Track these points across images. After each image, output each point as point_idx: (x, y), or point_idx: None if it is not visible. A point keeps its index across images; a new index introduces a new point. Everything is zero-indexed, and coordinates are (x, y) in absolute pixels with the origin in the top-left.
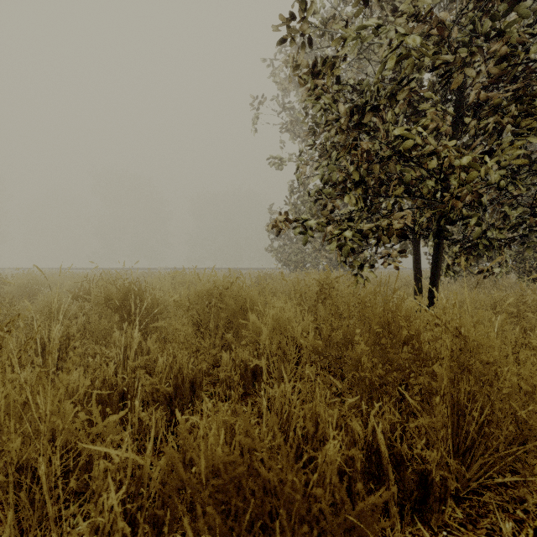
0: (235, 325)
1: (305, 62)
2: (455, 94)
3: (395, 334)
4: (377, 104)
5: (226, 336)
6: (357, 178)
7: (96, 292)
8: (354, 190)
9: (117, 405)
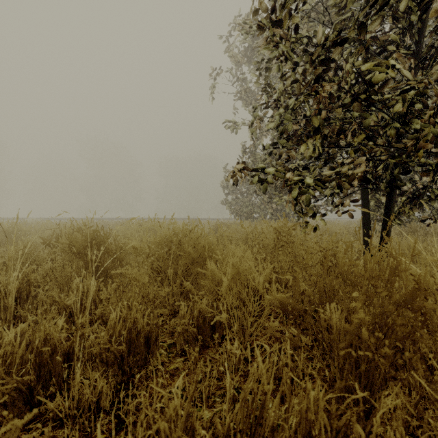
0: (194, 273)
1: (265, 6)
2: (413, 41)
3: (392, 294)
4: (347, 37)
5: (184, 284)
6: (317, 124)
7: (63, 239)
8: (313, 136)
9: (60, 367)
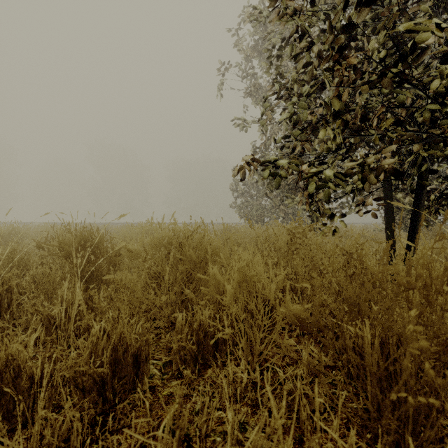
0: (195, 279)
1: None
2: None
3: None
4: None
5: (185, 291)
6: (338, 108)
7: (55, 241)
8: (333, 122)
9: (26, 393)
